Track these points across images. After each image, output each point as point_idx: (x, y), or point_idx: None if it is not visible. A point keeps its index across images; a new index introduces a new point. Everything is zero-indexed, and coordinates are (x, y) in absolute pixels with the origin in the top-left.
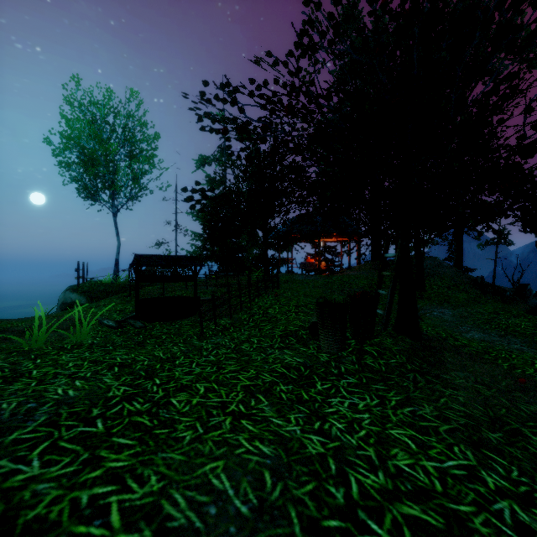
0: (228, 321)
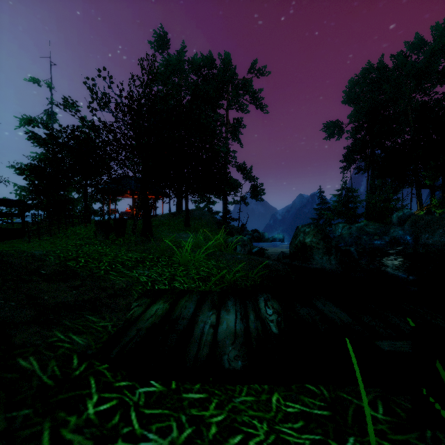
0: (49, 238)
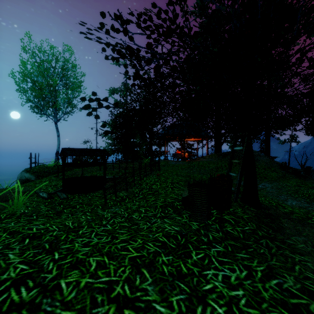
0: (125, 194)
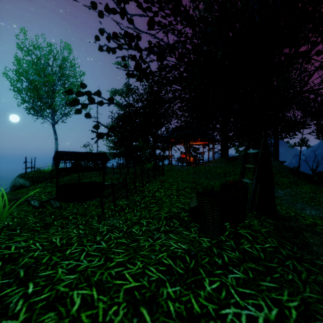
0: (125, 202)
